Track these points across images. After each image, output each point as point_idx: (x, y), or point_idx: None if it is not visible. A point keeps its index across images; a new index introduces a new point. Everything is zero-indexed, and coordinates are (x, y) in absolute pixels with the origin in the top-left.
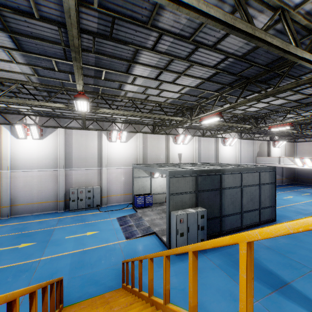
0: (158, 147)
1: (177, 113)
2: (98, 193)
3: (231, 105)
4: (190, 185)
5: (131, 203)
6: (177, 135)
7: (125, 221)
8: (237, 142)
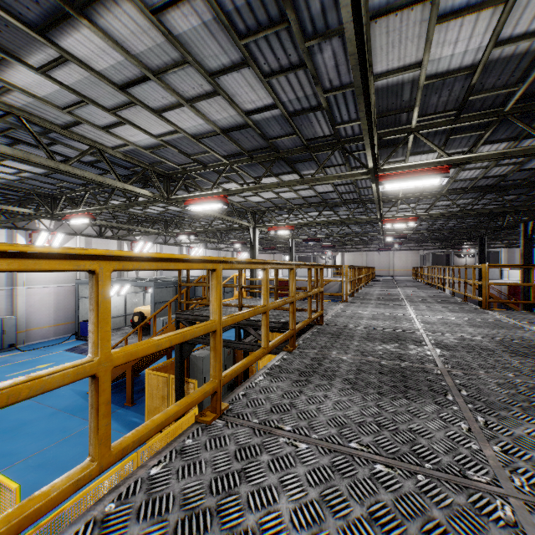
0: None
1: (147, 221)
2: (13, 327)
3: (205, 229)
4: (172, 295)
5: (75, 333)
6: (135, 241)
7: (82, 350)
8: (202, 252)
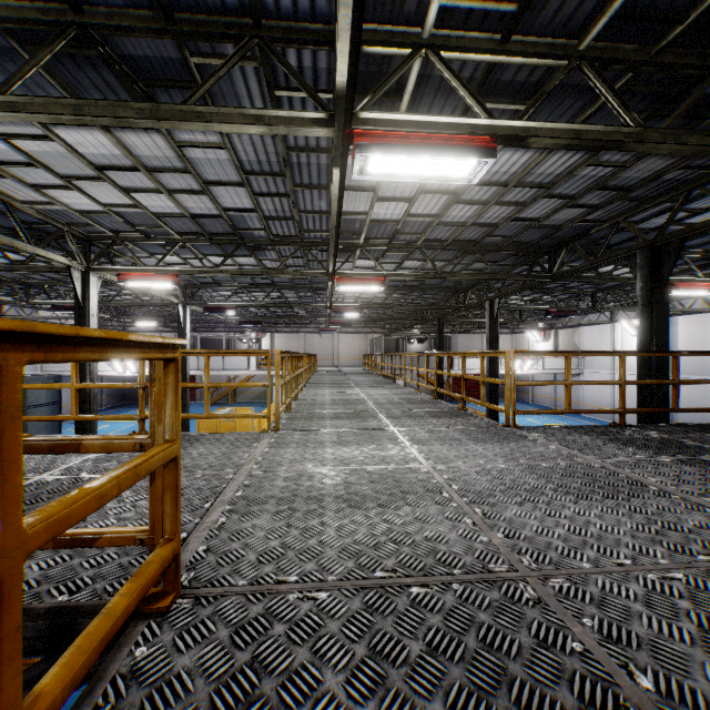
0: None
1: None
2: None
3: None
4: None
5: None
6: None
7: None
8: None
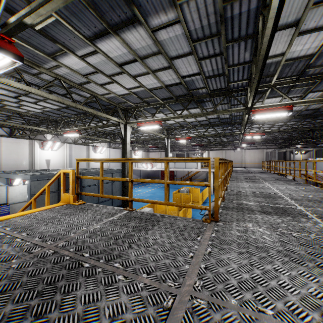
0: (19, 152)
1: (42, 122)
2: None
3: (86, 127)
4: (53, 186)
5: None
6: (45, 141)
7: None
8: (106, 150)
